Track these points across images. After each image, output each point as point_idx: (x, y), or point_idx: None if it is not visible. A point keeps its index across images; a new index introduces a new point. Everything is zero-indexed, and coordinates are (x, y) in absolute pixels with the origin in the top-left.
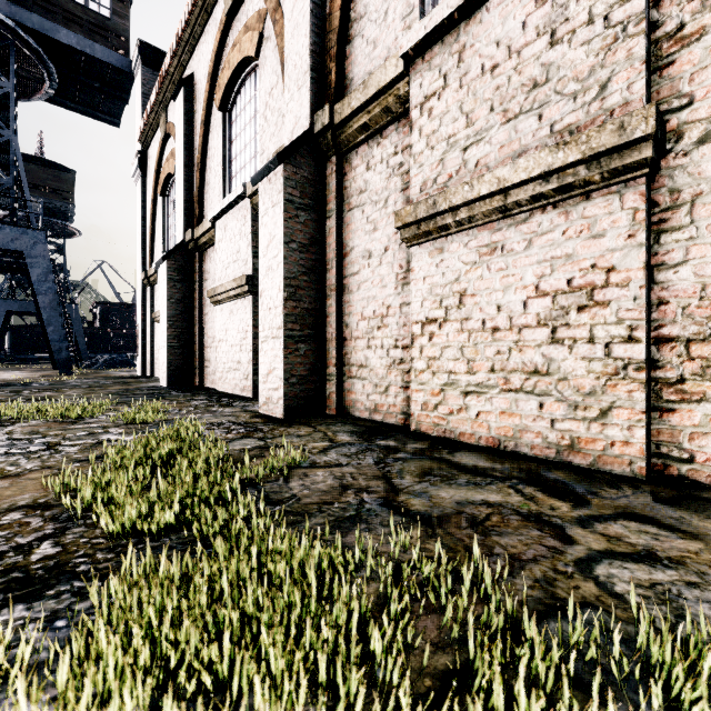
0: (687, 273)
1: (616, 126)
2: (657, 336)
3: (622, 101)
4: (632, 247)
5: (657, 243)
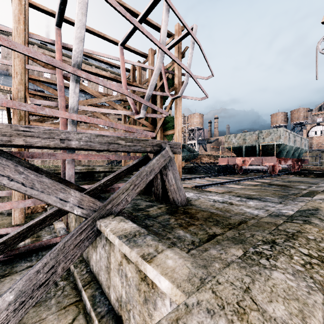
0: None
1: None
2: None
3: None
4: None
5: None
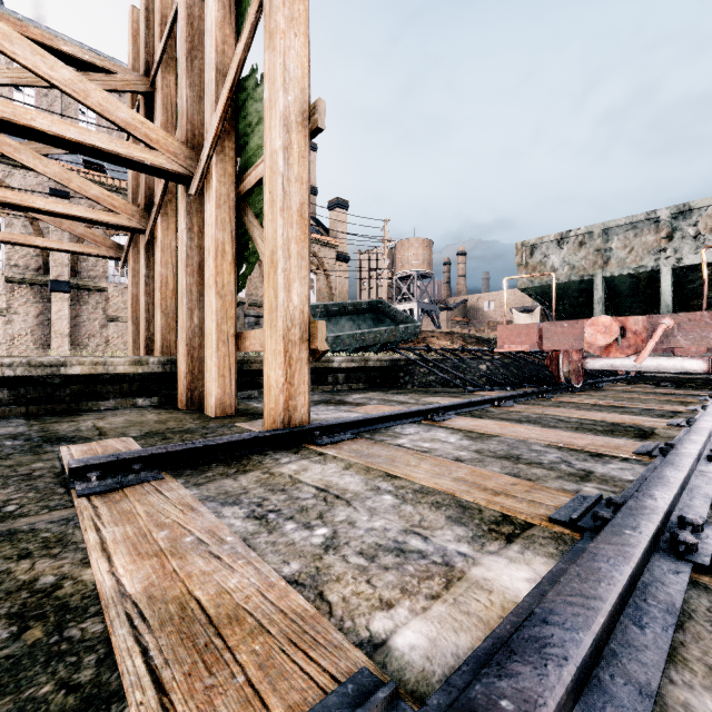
0: (11, 331)
1: (2, 309)
2: (7, 339)
3: (2, 304)
4: (3, 326)
5: (7, 326)
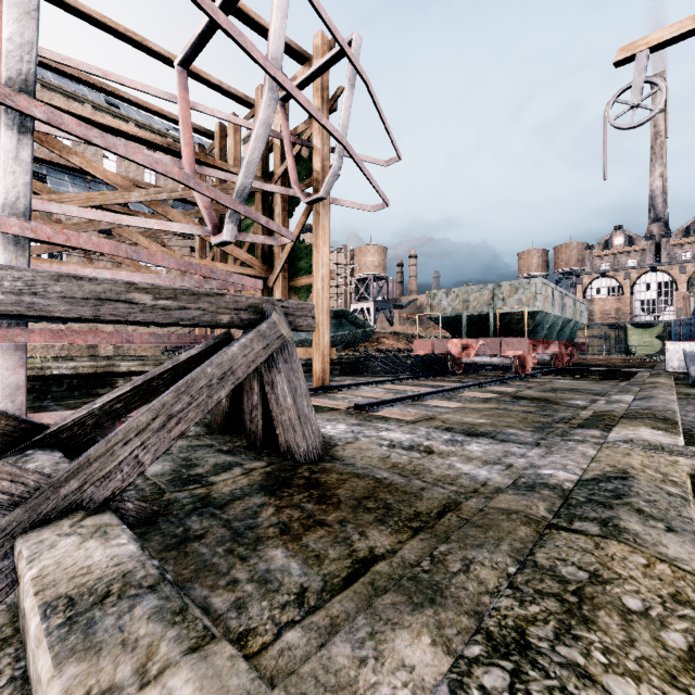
0: None
1: None
2: None
3: None
4: None
5: None
